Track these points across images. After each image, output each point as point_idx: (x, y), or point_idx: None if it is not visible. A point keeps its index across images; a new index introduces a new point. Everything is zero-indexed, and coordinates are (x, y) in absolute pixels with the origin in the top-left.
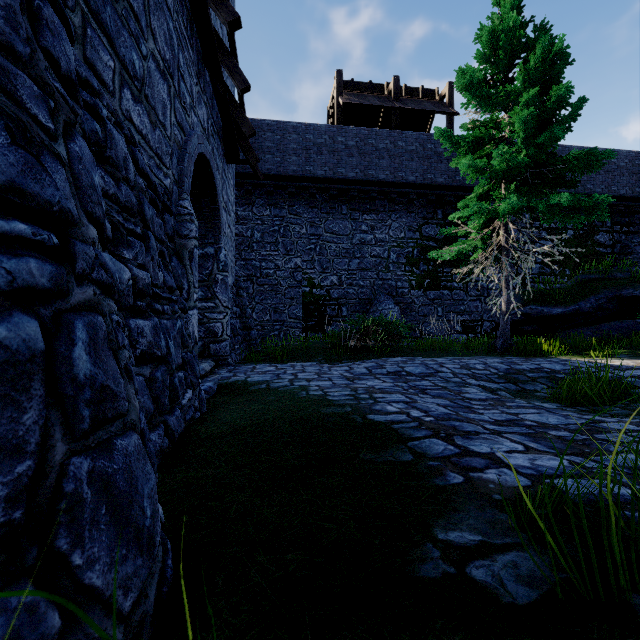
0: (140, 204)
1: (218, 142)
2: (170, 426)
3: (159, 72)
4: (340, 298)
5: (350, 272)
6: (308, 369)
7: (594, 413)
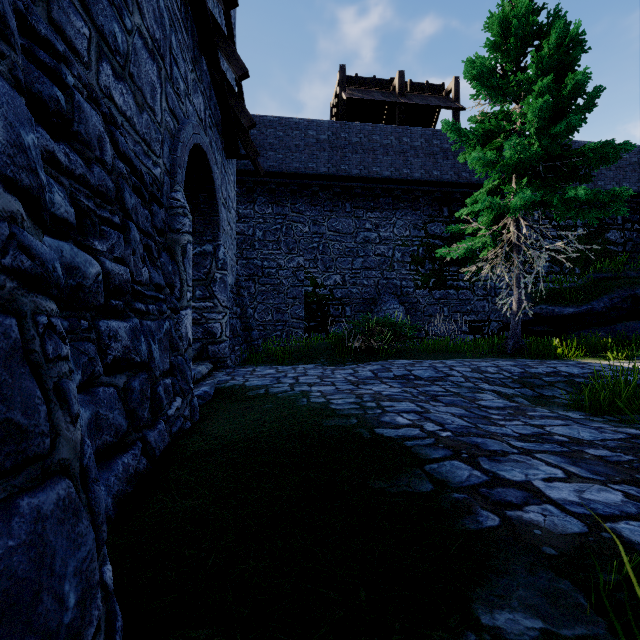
0: (119, 191)
1: (217, 135)
2: (150, 443)
3: (147, 51)
4: (343, 298)
5: (354, 271)
6: (310, 372)
7: (625, 423)
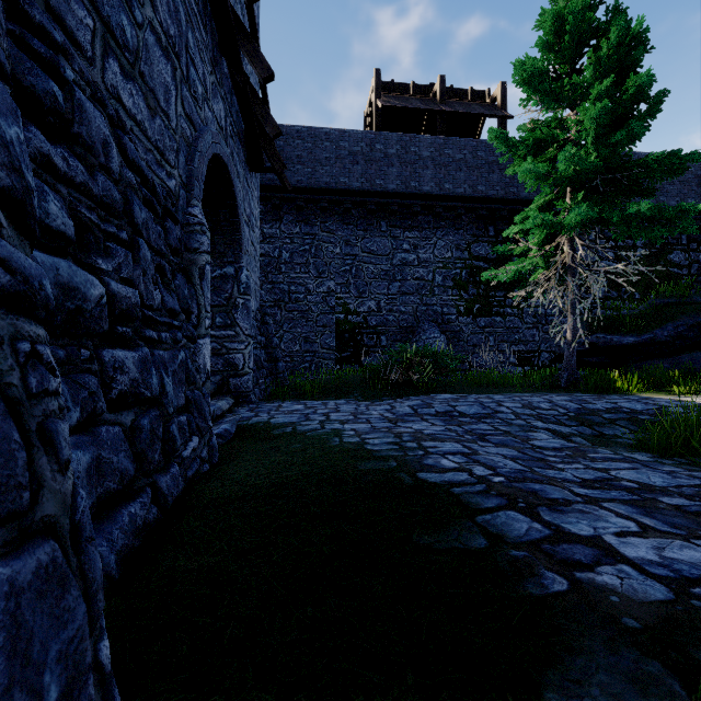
0: (127, 203)
1: (239, 146)
2: (161, 489)
3: (160, 48)
4: (379, 326)
5: (390, 297)
6: (342, 408)
7: (699, 467)
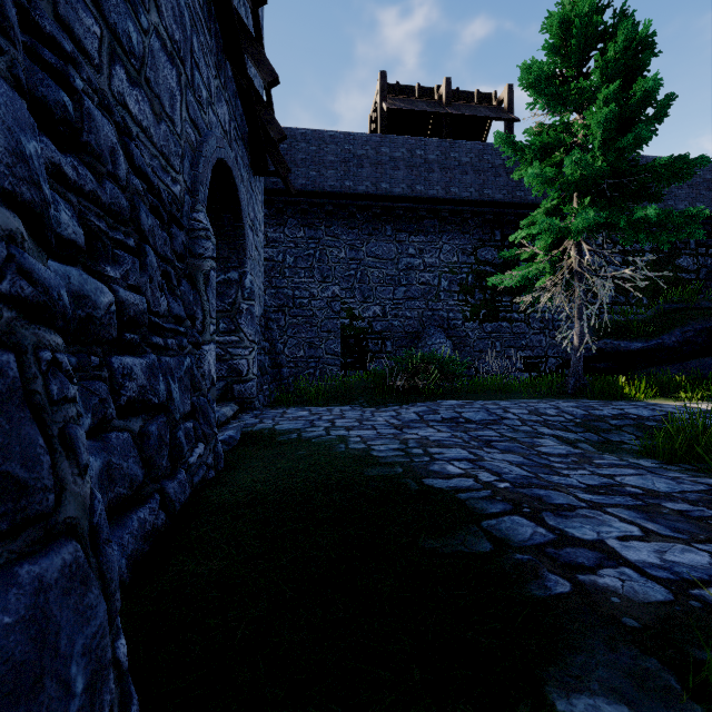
0: (134, 210)
1: (243, 149)
2: (169, 495)
3: (165, 54)
4: (384, 331)
5: (395, 302)
6: (347, 414)
7: (704, 473)
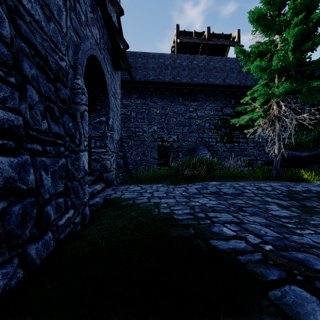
0: (18, 60)
1: (108, 56)
2: (30, 255)
3: None
4: (178, 148)
5: (183, 133)
6: (160, 189)
7: None
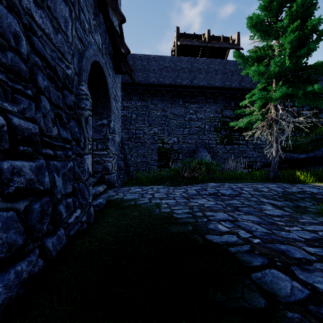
0: (33, 74)
1: (109, 60)
2: (48, 247)
3: None
4: (178, 149)
5: (183, 135)
6: (161, 190)
7: None
